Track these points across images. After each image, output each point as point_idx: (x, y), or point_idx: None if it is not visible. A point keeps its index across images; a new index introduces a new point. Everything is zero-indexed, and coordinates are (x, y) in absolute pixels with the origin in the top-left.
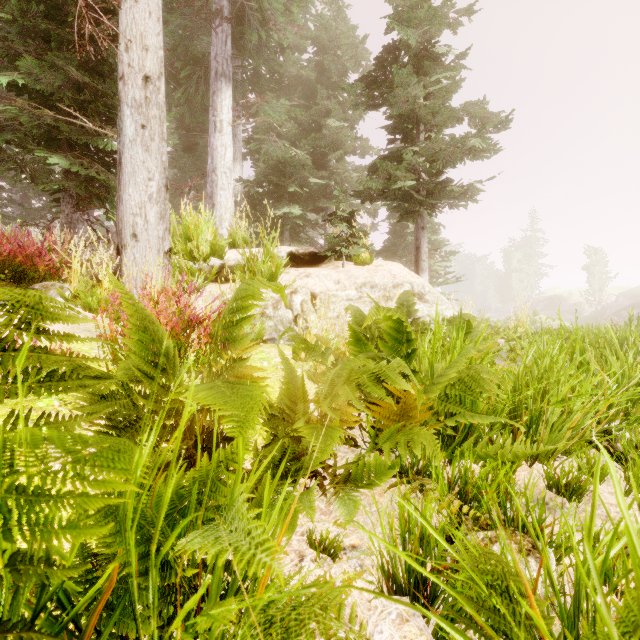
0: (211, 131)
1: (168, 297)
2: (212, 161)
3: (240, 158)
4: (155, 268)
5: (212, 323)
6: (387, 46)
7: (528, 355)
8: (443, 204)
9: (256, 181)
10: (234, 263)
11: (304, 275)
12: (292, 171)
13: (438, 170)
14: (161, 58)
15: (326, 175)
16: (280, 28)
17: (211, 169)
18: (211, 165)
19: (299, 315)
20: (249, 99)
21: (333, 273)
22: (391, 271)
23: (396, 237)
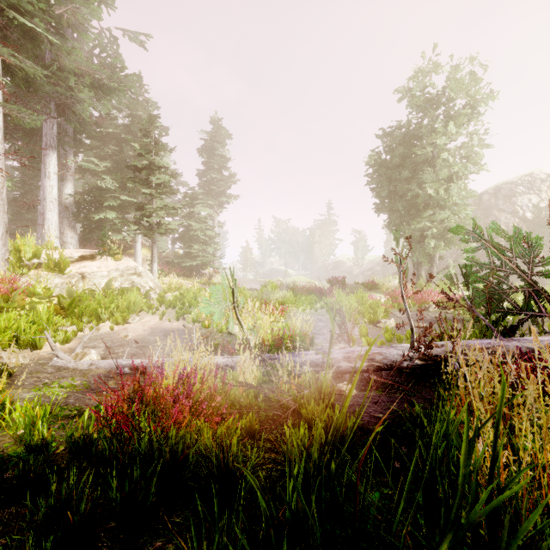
0: (43, 176)
1: (6, 281)
2: (43, 194)
3: (72, 179)
4: (0, 269)
5: (26, 290)
6: (140, 154)
7: (156, 299)
8: (166, 231)
9: (85, 193)
10: (46, 261)
11: (82, 266)
12: (107, 193)
13: (162, 216)
14: (4, 179)
15: (132, 194)
16: (98, 106)
17: (43, 198)
18: (43, 196)
19: (74, 285)
20: (69, 160)
21: (99, 265)
22: (129, 264)
23: (185, 231)
